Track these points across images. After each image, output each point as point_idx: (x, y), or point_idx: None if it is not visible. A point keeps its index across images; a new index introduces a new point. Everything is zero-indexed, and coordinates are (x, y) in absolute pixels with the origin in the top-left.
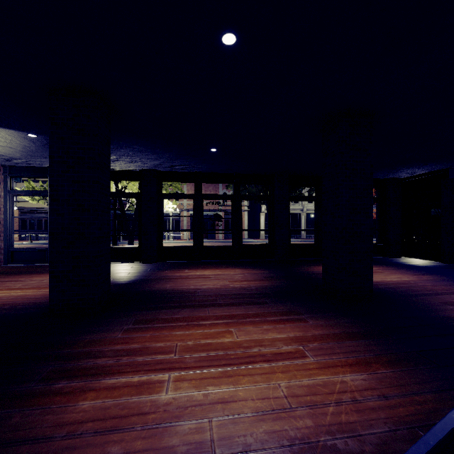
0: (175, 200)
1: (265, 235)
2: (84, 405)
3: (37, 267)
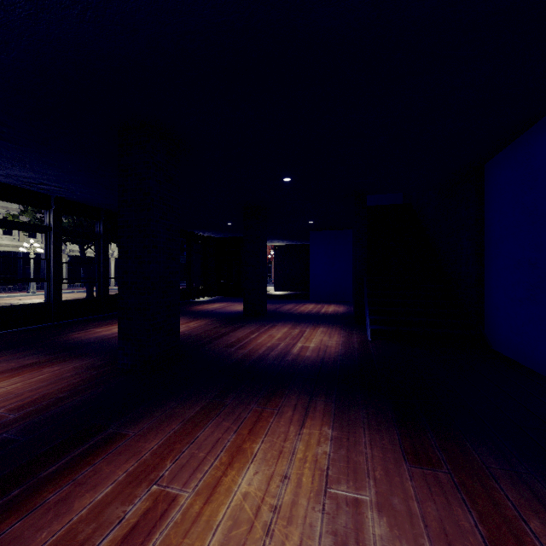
0: None
1: None
2: (308, 354)
3: None
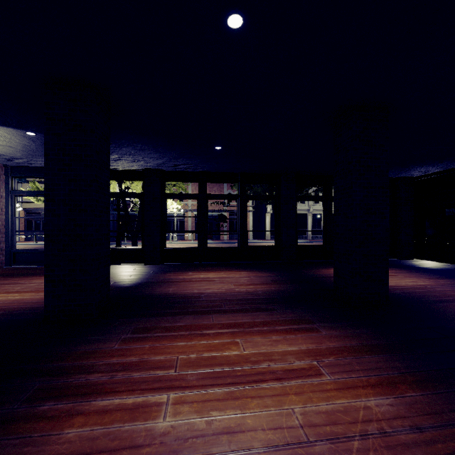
0: (179, 200)
1: (270, 236)
2: (69, 434)
3: (38, 268)
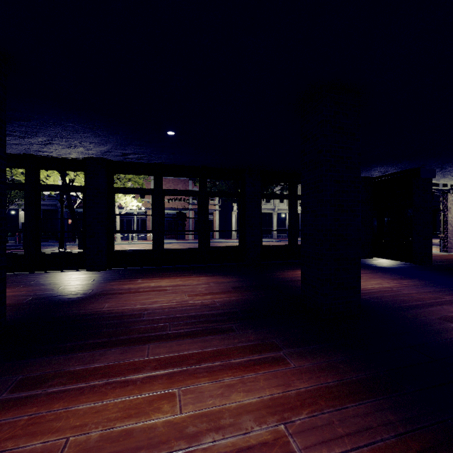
0: (141, 198)
1: (237, 235)
2: None
3: None
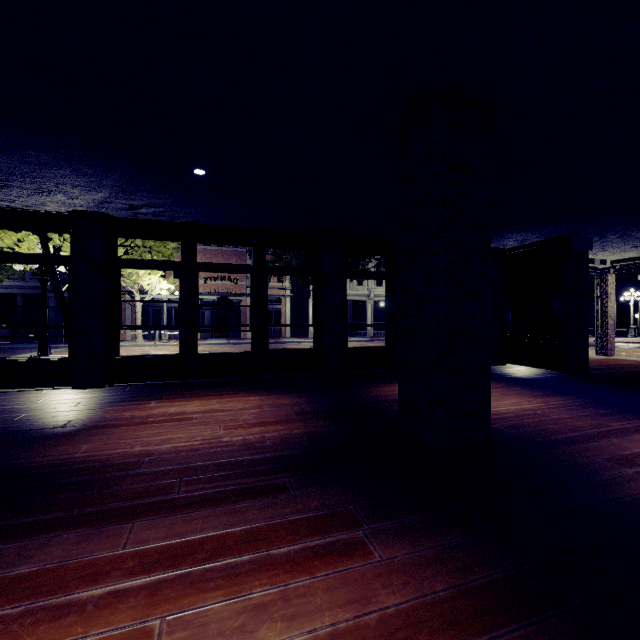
0: (175, 277)
1: None
2: None
3: None
